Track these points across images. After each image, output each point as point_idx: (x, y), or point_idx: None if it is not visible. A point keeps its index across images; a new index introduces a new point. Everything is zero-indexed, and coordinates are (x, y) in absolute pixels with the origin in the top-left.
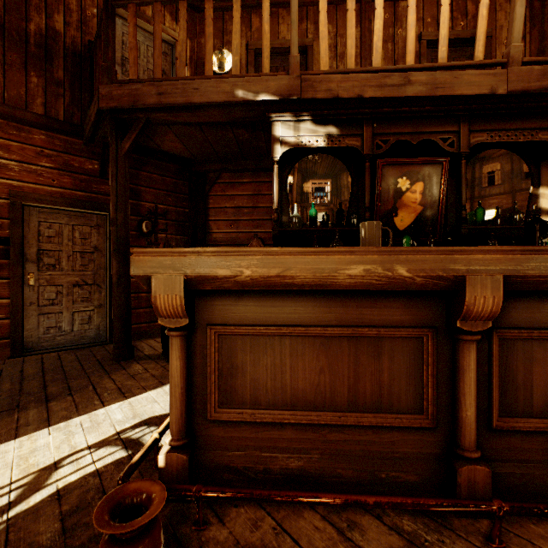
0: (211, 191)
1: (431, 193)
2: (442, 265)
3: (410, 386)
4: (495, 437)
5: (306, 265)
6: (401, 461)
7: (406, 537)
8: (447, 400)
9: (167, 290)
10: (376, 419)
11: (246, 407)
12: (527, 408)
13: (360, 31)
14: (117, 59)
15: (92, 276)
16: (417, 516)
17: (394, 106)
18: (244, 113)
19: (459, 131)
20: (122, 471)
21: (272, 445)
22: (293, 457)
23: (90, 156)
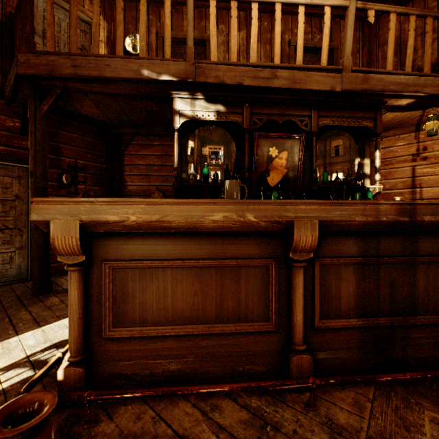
0: (126, 150)
1: (293, 160)
2: (278, 213)
3: (260, 301)
4: (317, 334)
5: (180, 213)
6: (253, 357)
7: (252, 411)
8: (285, 310)
9: (64, 233)
10: (235, 328)
11: (135, 325)
12: (338, 312)
13: (246, 33)
14: (39, 31)
15: (13, 222)
16: (262, 396)
17: (266, 93)
18: (150, 89)
19: (311, 115)
20: (23, 387)
21: (157, 354)
22: (173, 362)
23: (11, 114)
